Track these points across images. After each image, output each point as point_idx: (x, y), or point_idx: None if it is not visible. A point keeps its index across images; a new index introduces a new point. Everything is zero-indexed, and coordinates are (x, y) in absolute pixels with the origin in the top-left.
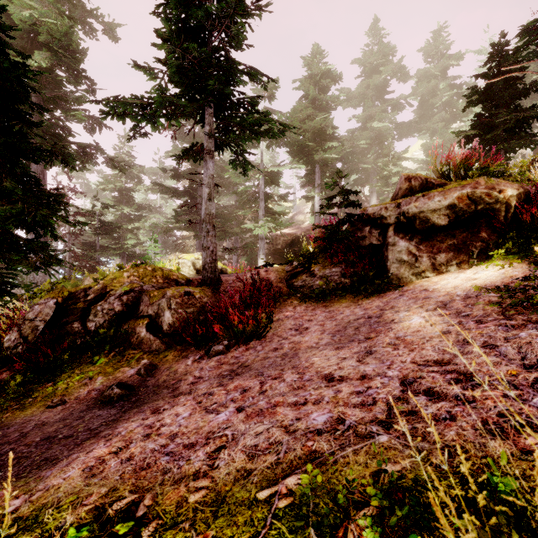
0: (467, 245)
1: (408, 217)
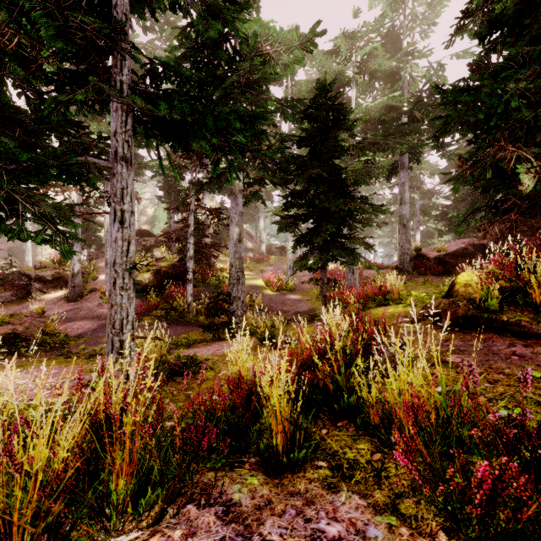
0: (57, 286)
1: (39, 276)
